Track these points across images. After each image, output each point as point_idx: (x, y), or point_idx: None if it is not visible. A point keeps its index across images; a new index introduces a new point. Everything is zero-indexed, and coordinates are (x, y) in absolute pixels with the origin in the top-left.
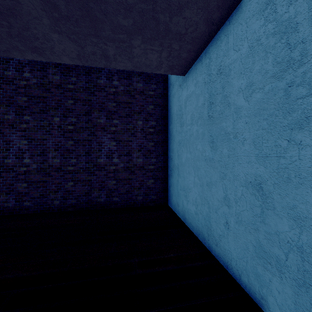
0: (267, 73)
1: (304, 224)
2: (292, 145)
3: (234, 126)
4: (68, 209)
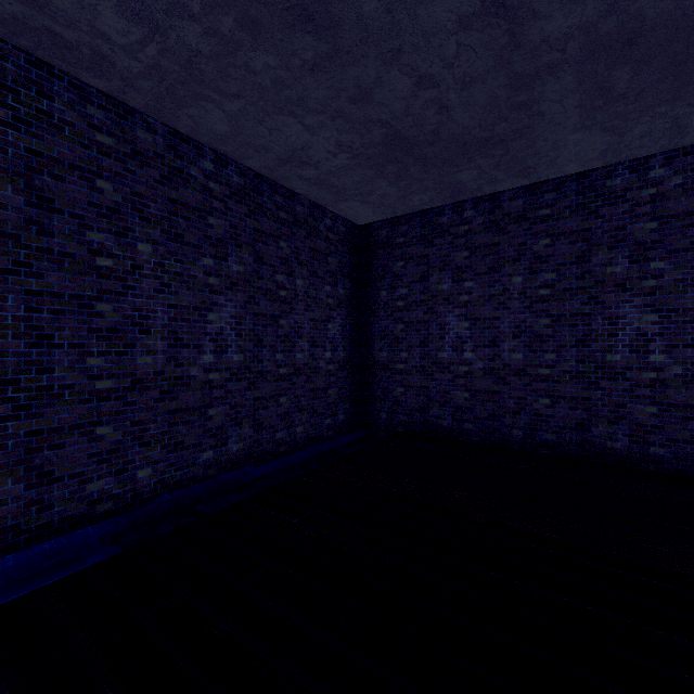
0: None
1: None
2: None
3: None
4: (540, 450)
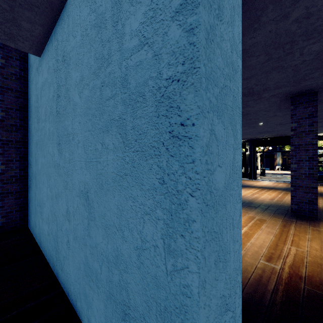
0: (91, 69)
1: (110, 233)
2: (104, 149)
3: (73, 125)
4: None
